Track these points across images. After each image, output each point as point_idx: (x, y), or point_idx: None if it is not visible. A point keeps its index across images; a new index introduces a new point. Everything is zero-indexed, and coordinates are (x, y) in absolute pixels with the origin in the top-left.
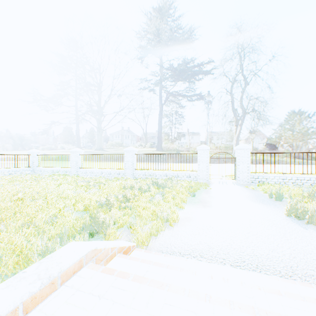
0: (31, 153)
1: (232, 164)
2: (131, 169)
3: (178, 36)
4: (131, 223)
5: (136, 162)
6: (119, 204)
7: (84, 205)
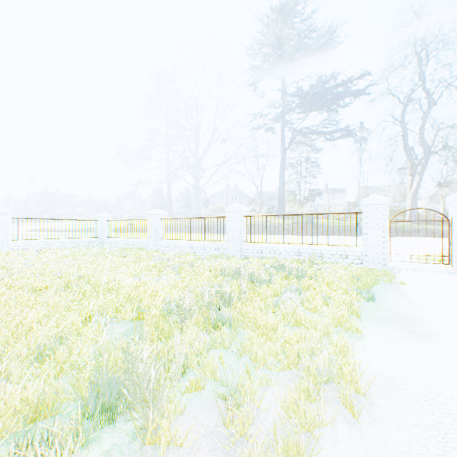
0: (99, 218)
1: (412, 238)
2: (237, 242)
3: (312, 35)
4: (226, 378)
5: (244, 230)
6: (206, 310)
7: (139, 306)
